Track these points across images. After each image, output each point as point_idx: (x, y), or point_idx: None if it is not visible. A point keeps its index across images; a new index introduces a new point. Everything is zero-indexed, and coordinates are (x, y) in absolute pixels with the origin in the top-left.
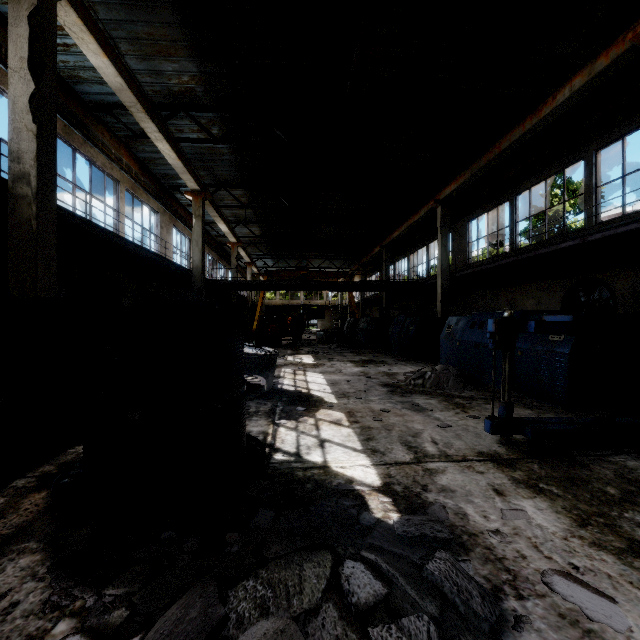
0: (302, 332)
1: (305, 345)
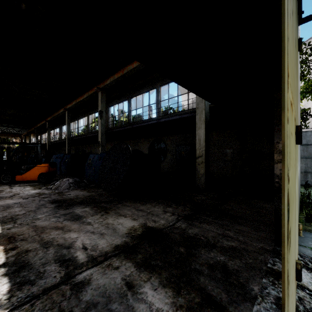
0: None
1: None
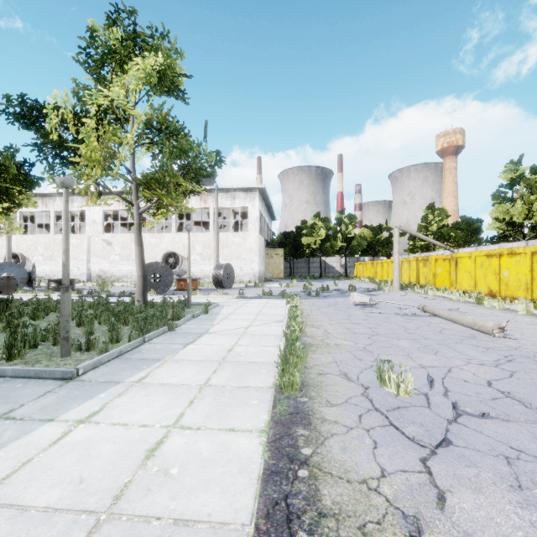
0: None
1: None
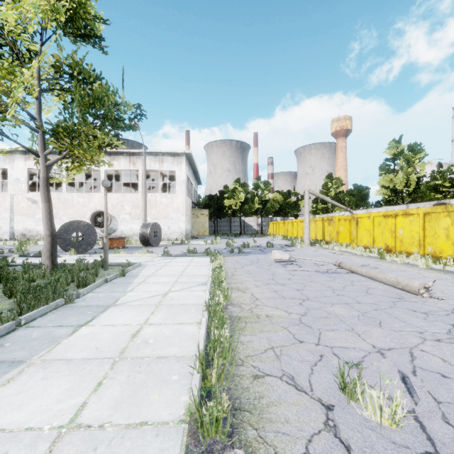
0: None
1: None
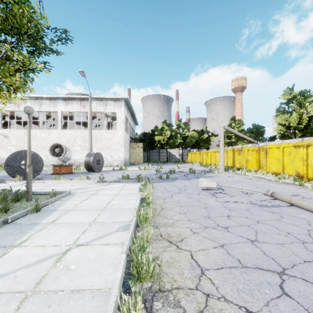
0: None
1: None
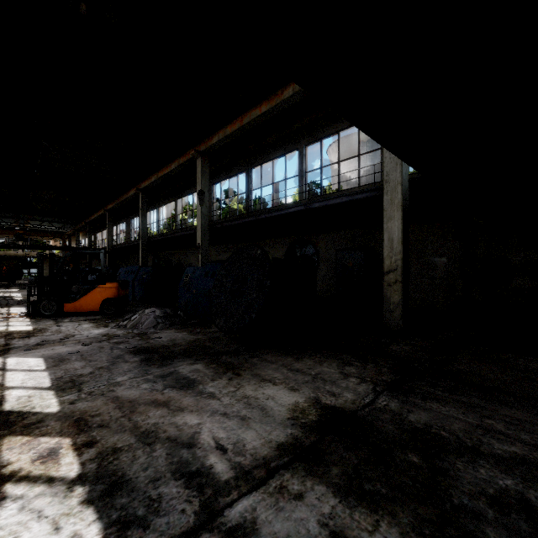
0: (19, 279)
1: (17, 285)
